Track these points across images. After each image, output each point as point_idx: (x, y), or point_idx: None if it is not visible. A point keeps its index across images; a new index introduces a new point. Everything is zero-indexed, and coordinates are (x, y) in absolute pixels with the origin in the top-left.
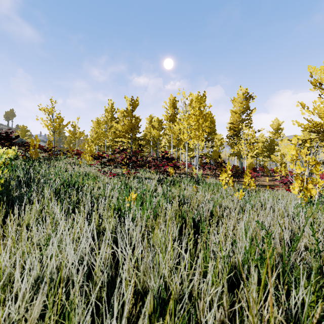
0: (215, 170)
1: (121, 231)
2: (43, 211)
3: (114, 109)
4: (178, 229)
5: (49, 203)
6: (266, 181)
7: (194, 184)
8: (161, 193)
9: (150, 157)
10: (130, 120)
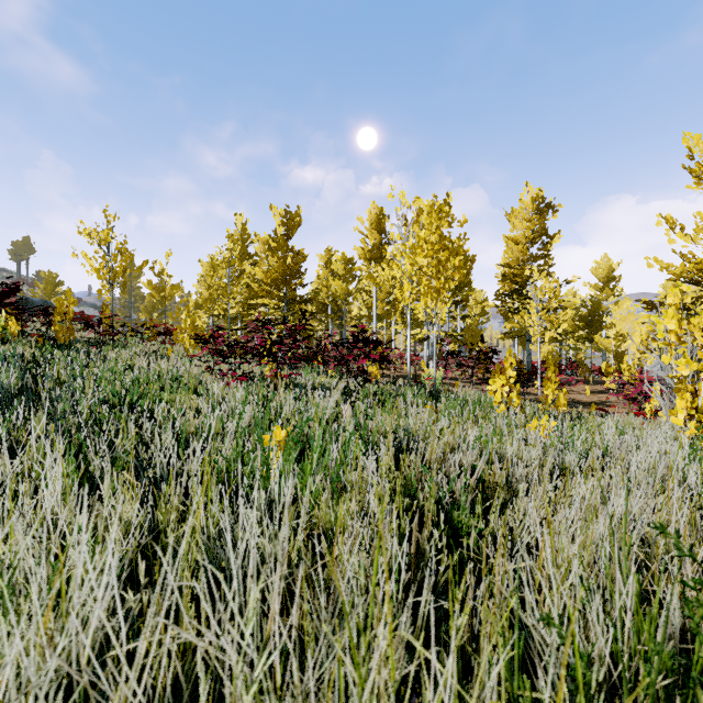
0: (472, 370)
1: (237, 541)
2: (8, 485)
3: (247, 234)
4: (401, 532)
5: (50, 455)
6: (584, 394)
7: (427, 400)
8: (352, 425)
9: (327, 339)
10: (282, 257)
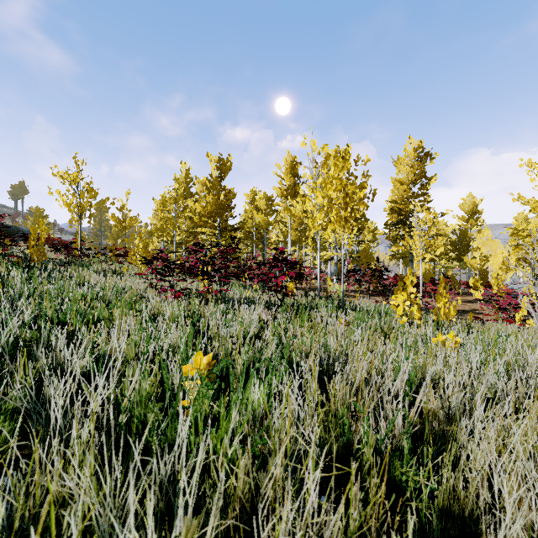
0: (369, 284)
1: None
2: None
3: (190, 178)
4: (351, 532)
5: None
6: (456, 303)
7: (337, 312)
8: (275, 343)
9: (252, 260)
10: (216, 195)
